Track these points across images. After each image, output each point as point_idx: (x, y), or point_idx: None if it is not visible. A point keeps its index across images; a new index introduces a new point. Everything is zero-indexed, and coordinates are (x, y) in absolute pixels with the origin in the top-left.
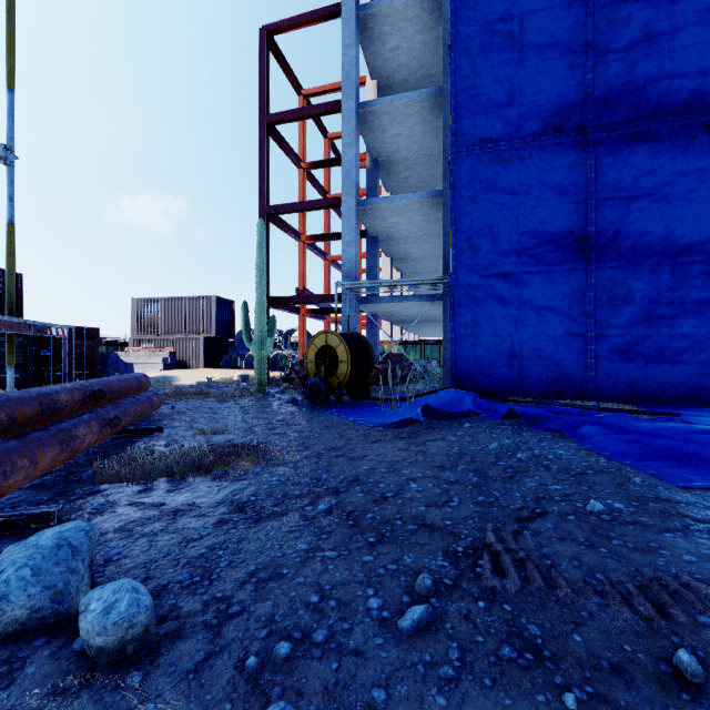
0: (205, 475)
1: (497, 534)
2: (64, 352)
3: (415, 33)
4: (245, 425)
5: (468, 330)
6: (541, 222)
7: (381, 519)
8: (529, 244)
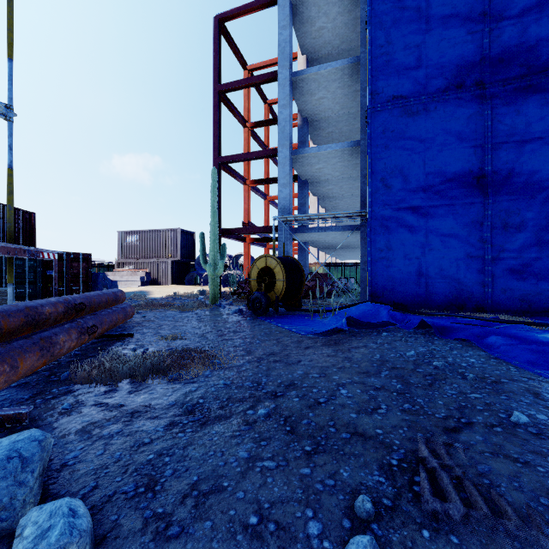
0: (162, 377)
1: (428, 445)
2: (55, 272)
3: (337, 15)
4: (200, 332)
5: (382, 253)
6: (445, 163)
7: (315, 426)
8: (434, 182)
